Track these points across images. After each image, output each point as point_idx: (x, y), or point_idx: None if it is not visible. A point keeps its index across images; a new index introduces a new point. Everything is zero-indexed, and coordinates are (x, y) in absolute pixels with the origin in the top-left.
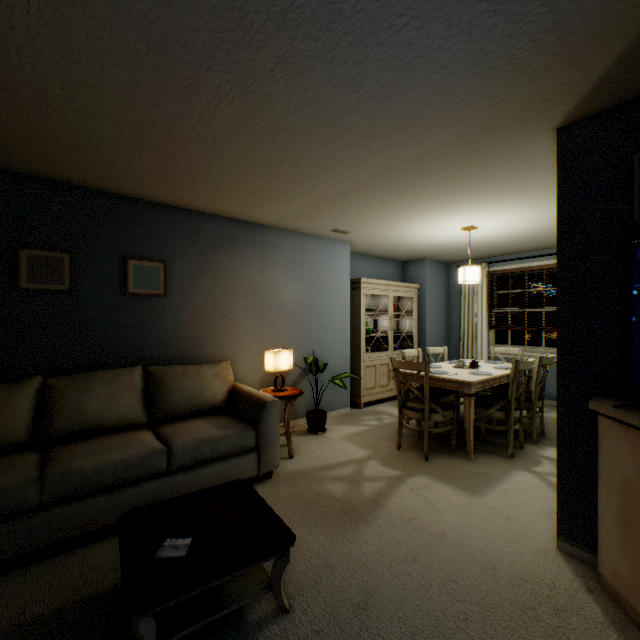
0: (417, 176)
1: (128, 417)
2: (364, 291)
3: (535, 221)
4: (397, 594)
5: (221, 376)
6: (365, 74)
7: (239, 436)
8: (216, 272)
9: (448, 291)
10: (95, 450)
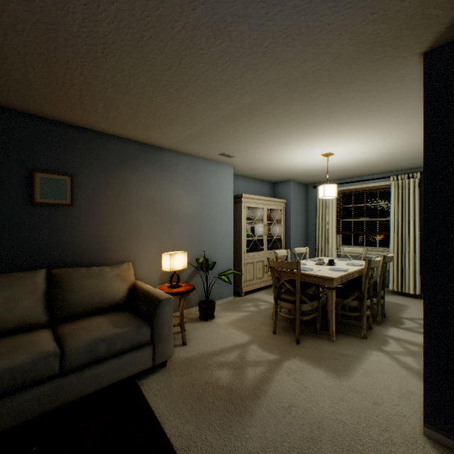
0: (293, 102)
1: (27, 318)
2: (245, 204)
3: (378, 149)
4: None
5: (122, 276)
6: None
7: (135, 333)
8: (120, 186)
9: (307, 205)
10: None
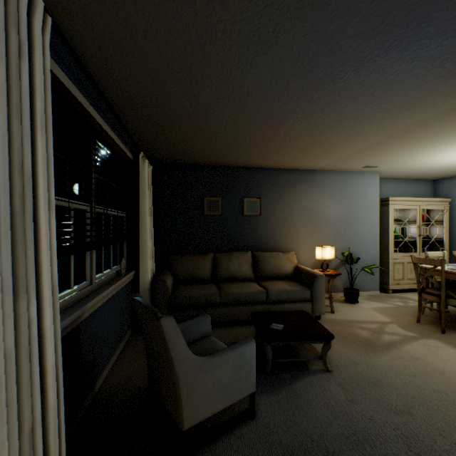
0: (427, 129)
1: (246, 275)
2: (392, 207)
3: None
4: (397, 385)
5: (289, 259)
6: (374, 97)
7: (301, 291)
8: (285, 201)
9: None
10: (236, 286)
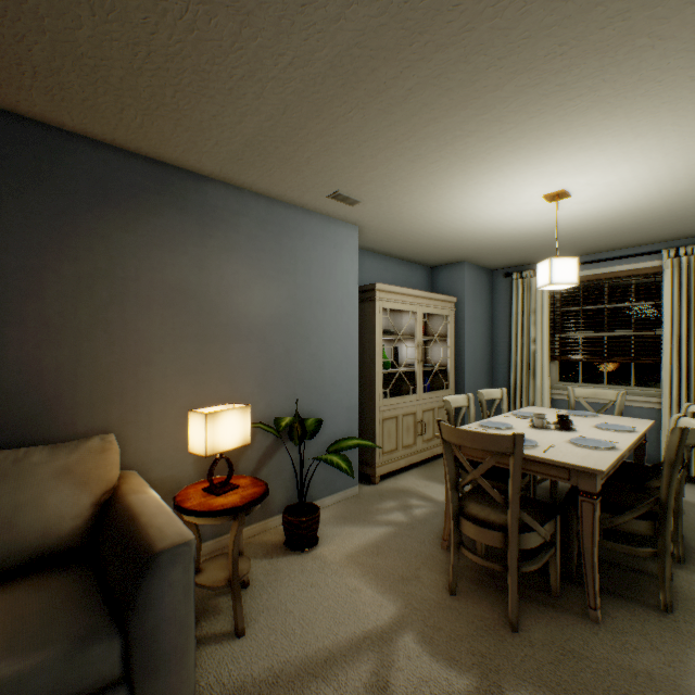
0: None
1: None
2: (380, 304)
3: (671, 181)
4: None
5: (78, 472)
6: None
7: (62, 667)
8: (97, 254)
9: (492, 308)
10: None
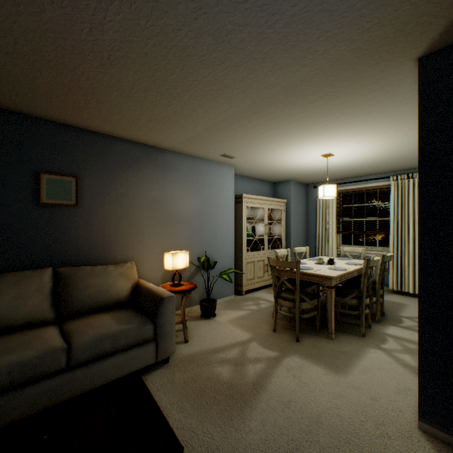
0: (292, 105)
1: (35, 315)
2: (245, 204)
3: (377, 150)
4: None
5: (126, 275)
6: None
7: (138, 329)
8: (123, 186)
9: (307, 205)
10: None
